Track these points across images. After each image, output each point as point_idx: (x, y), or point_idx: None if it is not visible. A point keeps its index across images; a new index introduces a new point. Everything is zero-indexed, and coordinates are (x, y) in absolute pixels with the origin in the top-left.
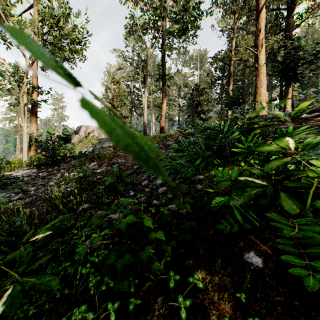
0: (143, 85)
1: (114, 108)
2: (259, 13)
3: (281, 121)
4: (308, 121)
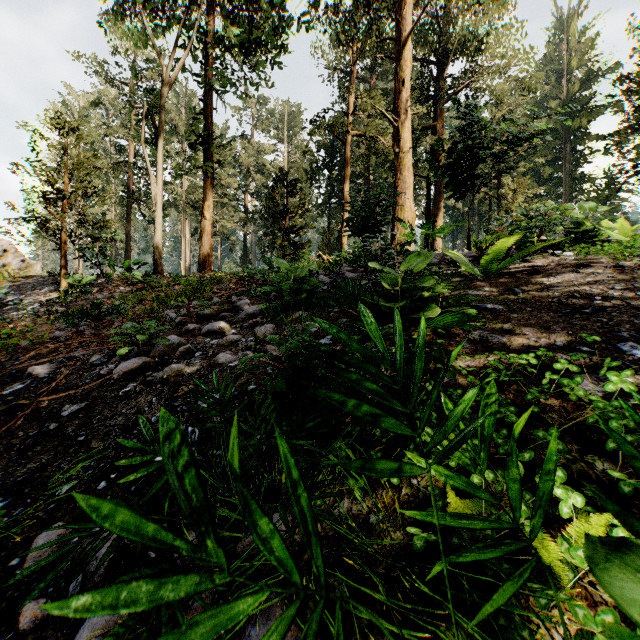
0: (154, 151)
1: (61, 199)
2: (401, 48)
3: (461, 275)
4: (524, 284)
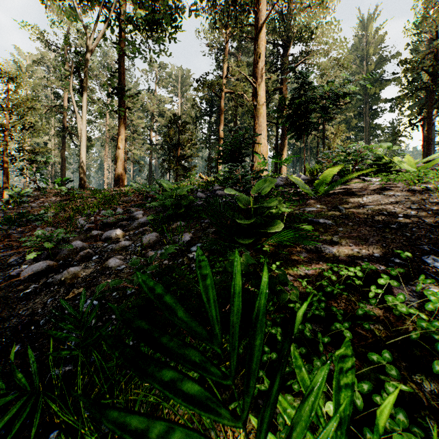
0: (81, 98)
1: (4, 131)
2: (258, 32)
3: (300, 194)
4: (345, 203)
